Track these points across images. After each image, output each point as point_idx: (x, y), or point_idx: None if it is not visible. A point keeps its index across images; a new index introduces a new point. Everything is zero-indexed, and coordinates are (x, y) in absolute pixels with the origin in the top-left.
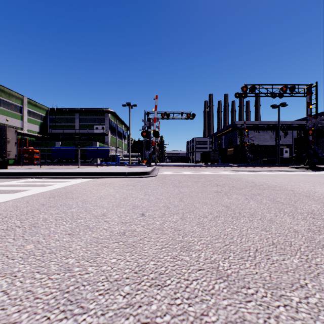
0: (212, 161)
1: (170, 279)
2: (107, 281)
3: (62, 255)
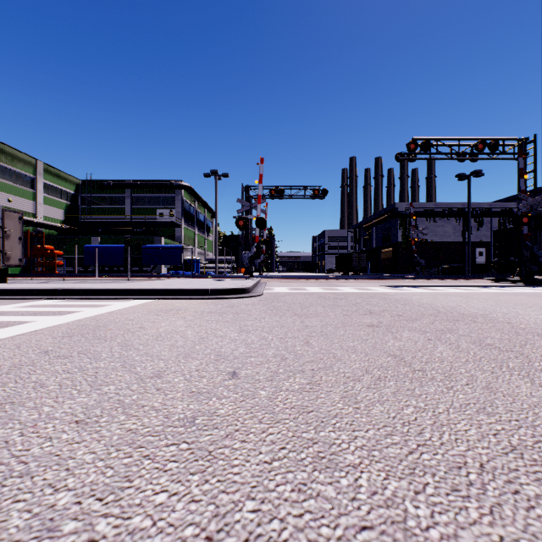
0: (355, 269)
1: None
2: None
3: (47, 481)
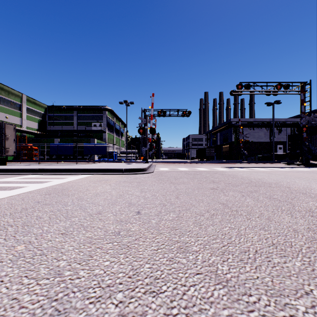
0: (207, 157)
1: (166, 284)
2: (98, 287)
3: (53, 257)
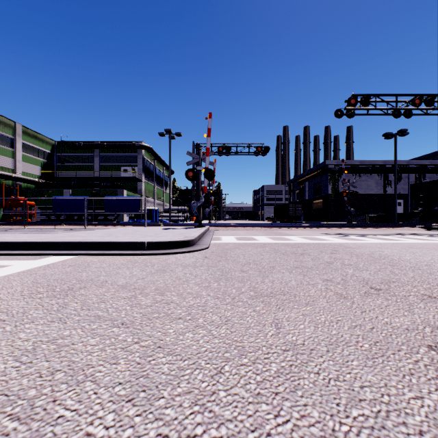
0: (291, 218)
1: None
2: None
3: None
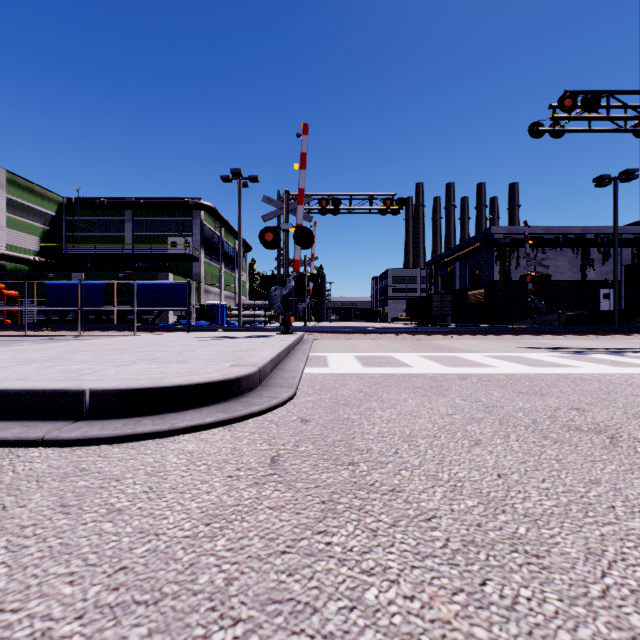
0: (435, 318)
1: None
2: None
3: None
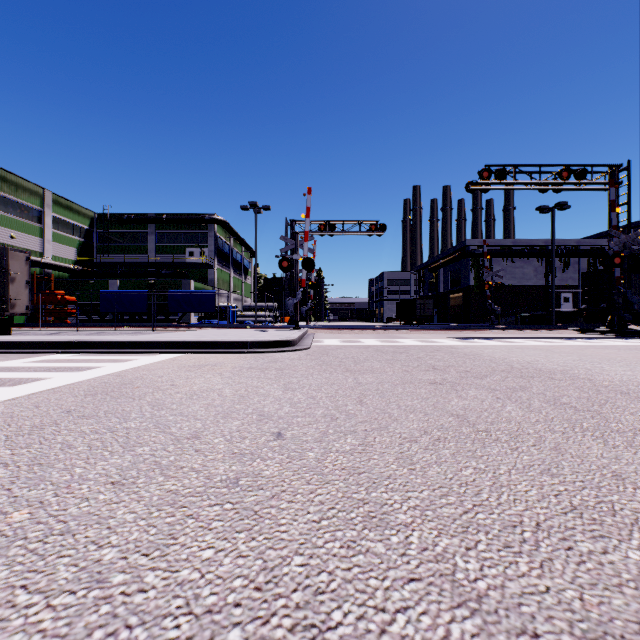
0: (419, 318)
1: (341, 607)
2: (187, 615)
3: (90, 539)
